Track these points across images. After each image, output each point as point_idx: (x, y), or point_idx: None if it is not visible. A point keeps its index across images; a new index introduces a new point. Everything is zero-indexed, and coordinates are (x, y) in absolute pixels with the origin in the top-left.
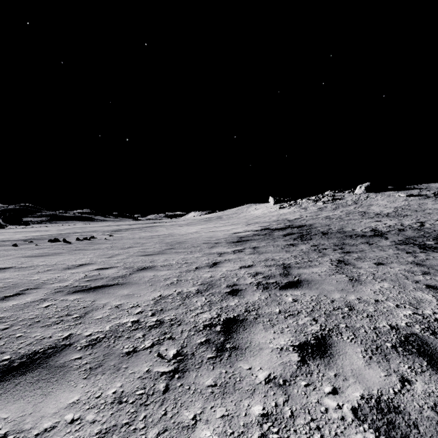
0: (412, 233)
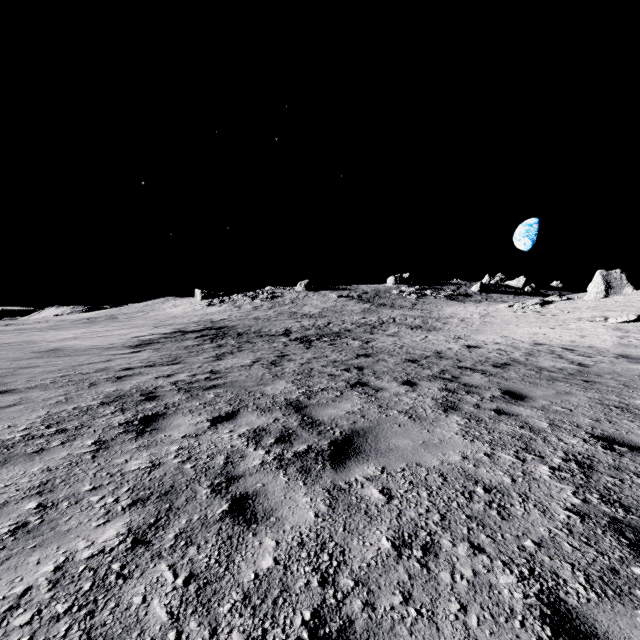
0: (312, 332)
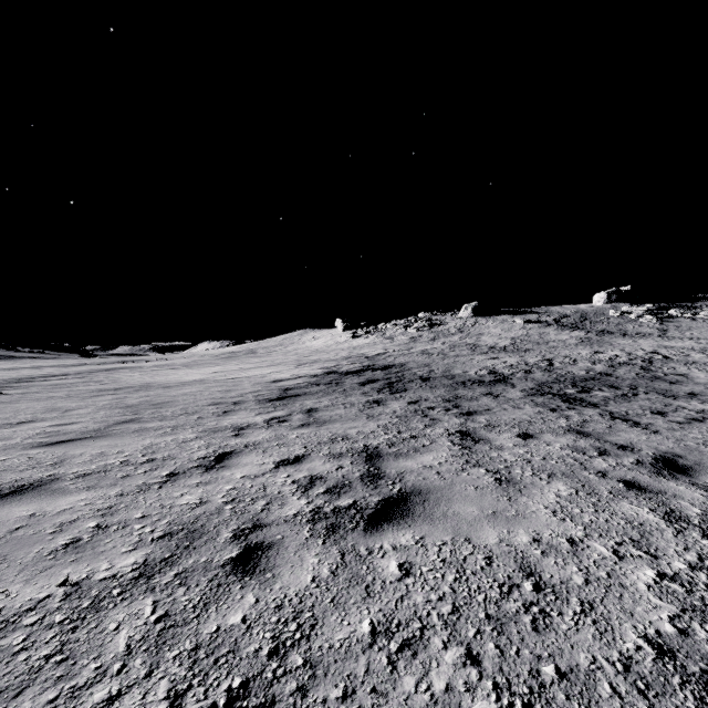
0: (543, 377)
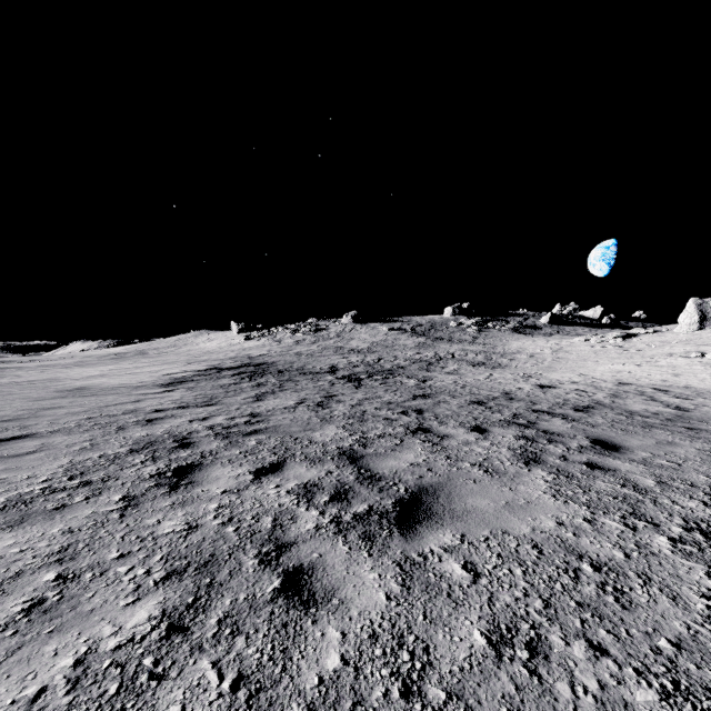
0: (361, 369)
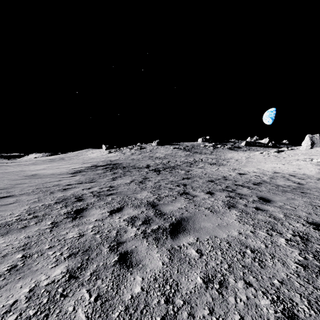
0: (160, 166)
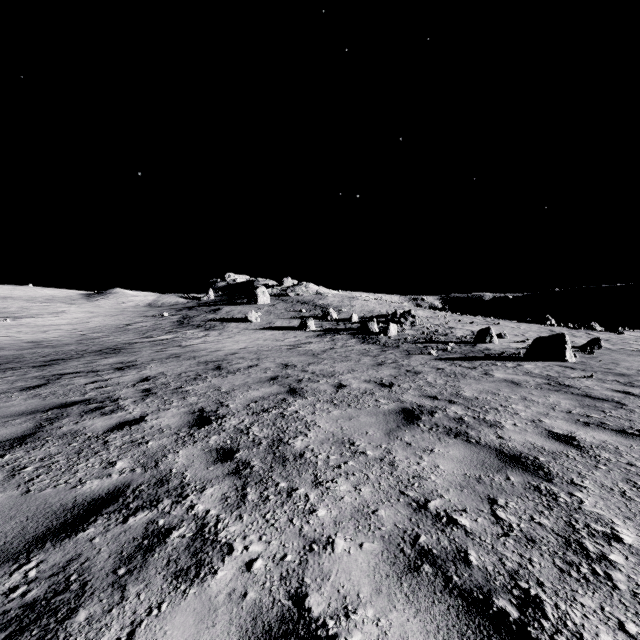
0: None
